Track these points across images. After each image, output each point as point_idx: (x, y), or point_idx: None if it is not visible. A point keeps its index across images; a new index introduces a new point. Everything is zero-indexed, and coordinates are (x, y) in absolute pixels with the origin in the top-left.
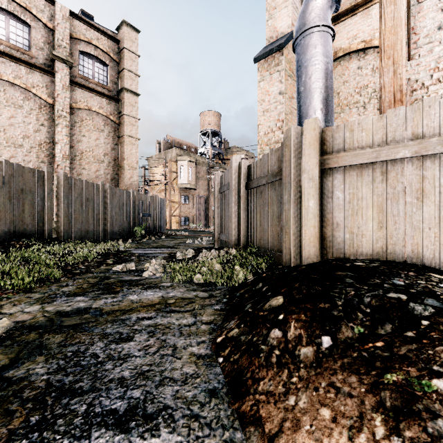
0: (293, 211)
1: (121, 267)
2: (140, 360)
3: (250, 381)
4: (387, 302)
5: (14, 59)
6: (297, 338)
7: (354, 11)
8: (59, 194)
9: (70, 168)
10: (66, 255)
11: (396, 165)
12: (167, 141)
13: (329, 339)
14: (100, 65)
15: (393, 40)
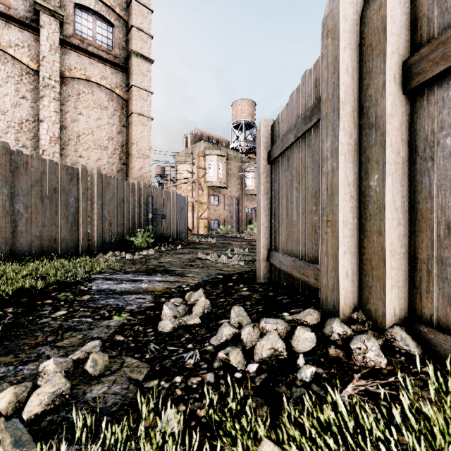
0: None
1: None
2: None
3: None
4: None
5: None
6: None
7: None
8: None
9: (62, 155)
10: None
11: None
12: (195, 135)
13: None
14: (103, 24)
15: None
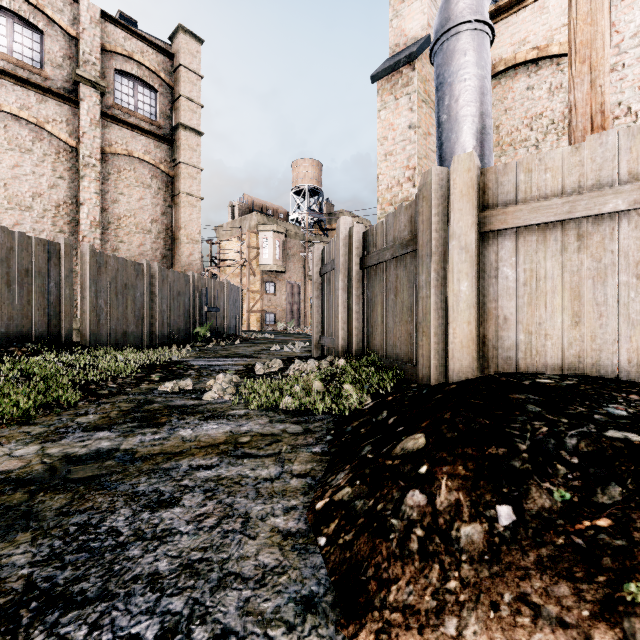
0: (434, 299)
1: (171, 386)
2: (189, 541)
3: (374, 584)
4: (608, 446)
5: (20, 81)
6: (453, 508)
7: (521, 3)
8: (84, 278)
9: (101, 241)
10: (89, 368)
11: (601, 224)
12: (244, 203)
13: (510, 511)
14: (145, 90)
15: (590, 34)
